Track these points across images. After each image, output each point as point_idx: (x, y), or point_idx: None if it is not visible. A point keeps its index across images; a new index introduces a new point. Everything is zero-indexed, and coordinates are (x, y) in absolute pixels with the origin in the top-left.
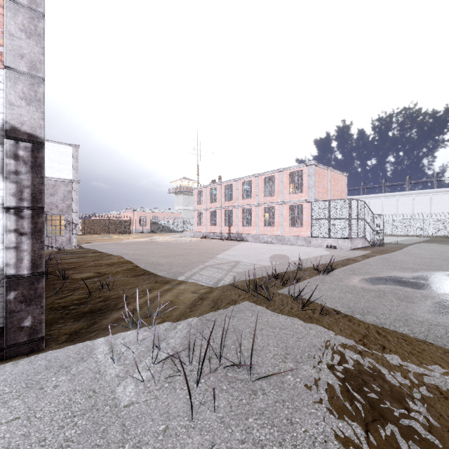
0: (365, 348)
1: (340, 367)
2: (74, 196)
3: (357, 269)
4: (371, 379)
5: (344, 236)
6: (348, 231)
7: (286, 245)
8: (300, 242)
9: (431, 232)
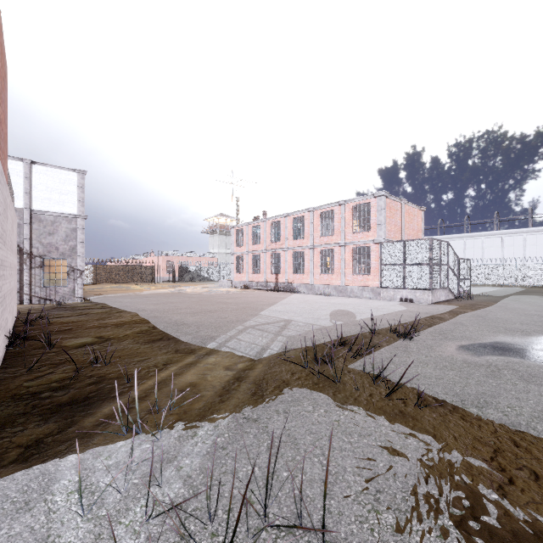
0: (505, 477)
1: (477, 523)
2: (79, 236)
3: (448, 331)
4: None
5: (423, 287)
6: (428, 280)
7: (349, 297)
8: (366, 294)
9: (526, 281)
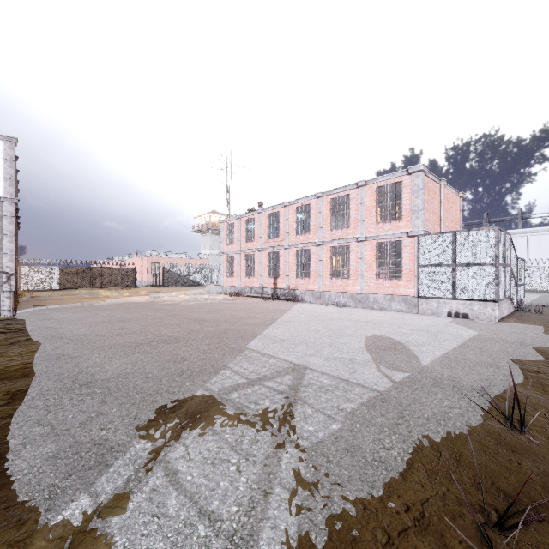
0: None
1: None
2: (5, 226)
3: None
4: None
5: (484, 297)
6: (493, 288)
7: (372, 309)
8: (396, 305)
9: None
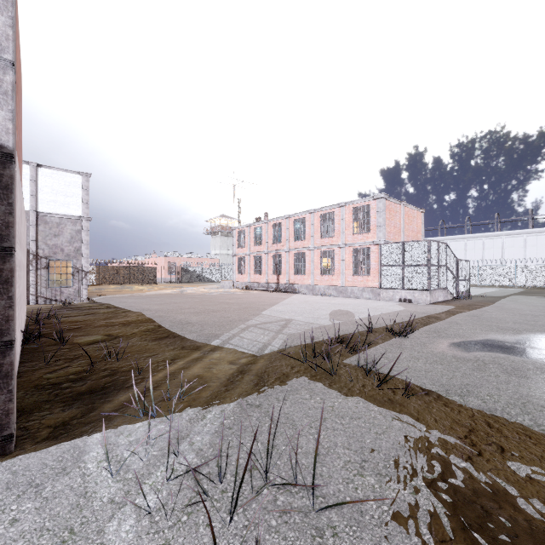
0: (475, 450)
1: (445, 484)
2: (83, 237)
3: (442, 329)
4: (495, 507)
5: (421, 287)
6: (426, 281)
7: (349, 298)
8: (366, 294)
9: (526, 282)
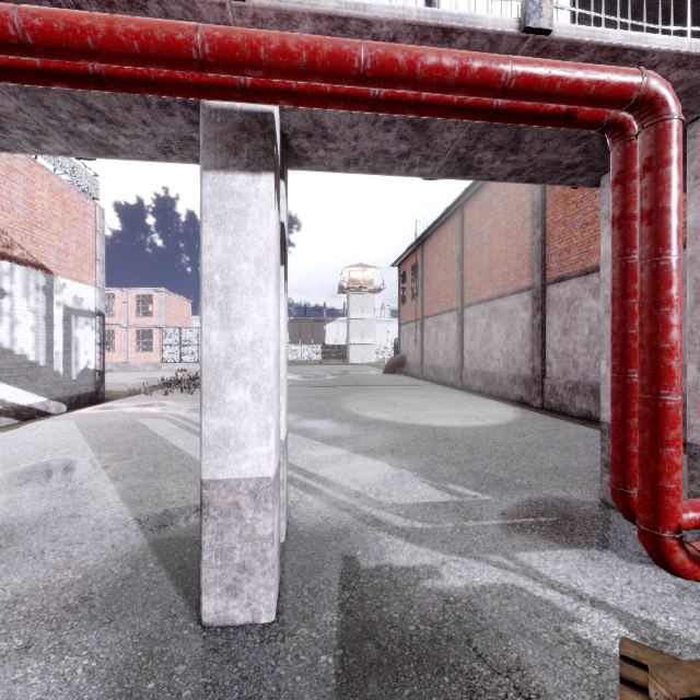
0: None
1: None
2: None
3: None
4: None
5: (194, 360)
6: (197, 356)
7: (133, 372)
8: (150, 368)
9: None
